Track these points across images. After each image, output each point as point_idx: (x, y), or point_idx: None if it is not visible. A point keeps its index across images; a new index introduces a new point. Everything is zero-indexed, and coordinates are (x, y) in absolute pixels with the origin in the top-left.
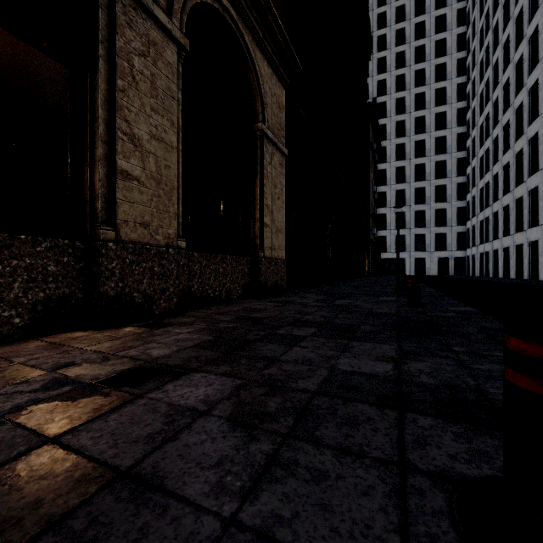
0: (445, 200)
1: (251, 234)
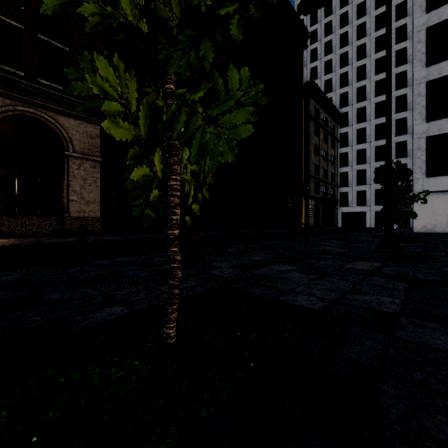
0: (406, 155)
1: (63, 205)
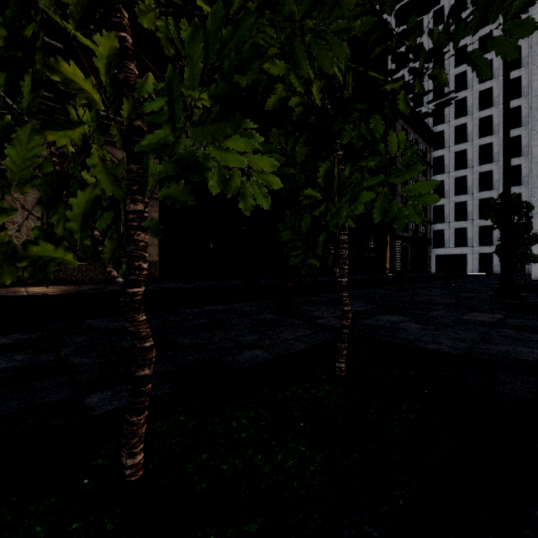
0: (519, 183)
1: None
